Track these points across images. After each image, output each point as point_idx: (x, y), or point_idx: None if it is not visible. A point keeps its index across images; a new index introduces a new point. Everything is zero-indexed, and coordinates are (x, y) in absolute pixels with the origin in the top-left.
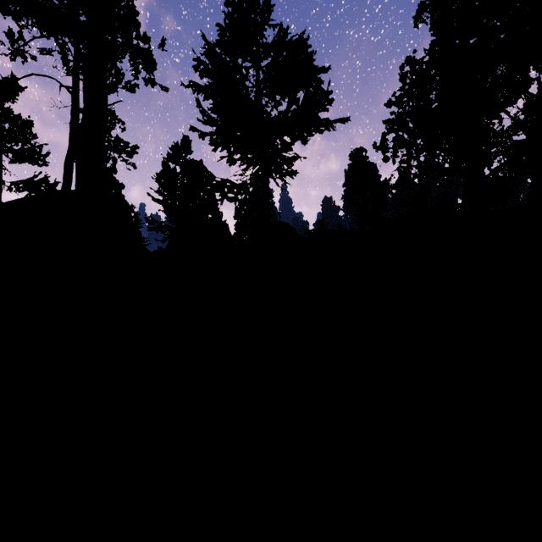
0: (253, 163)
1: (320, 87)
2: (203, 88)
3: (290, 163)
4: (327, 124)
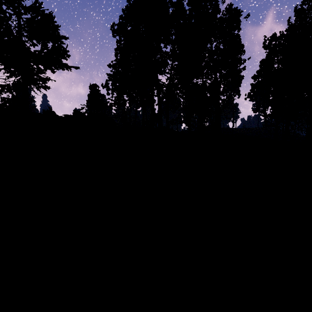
0: (15, 75)
1: (62, 46)
2: None
3: (44, 81)
4: (66, 67)
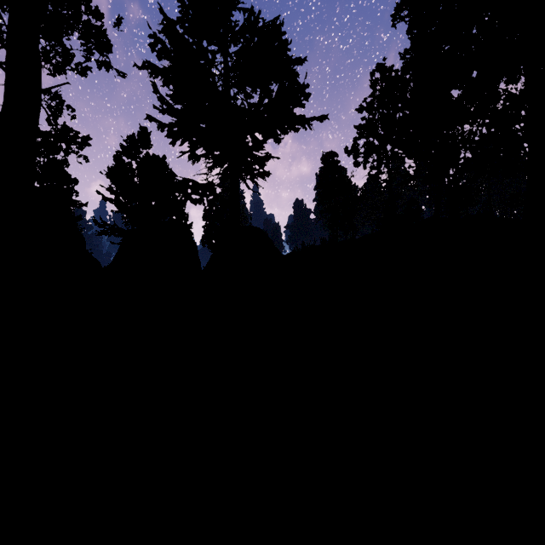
0: (220, 161)
1: (296, 80)
2: (161, 71)
3: (262, 164)
4: (303, 122)
